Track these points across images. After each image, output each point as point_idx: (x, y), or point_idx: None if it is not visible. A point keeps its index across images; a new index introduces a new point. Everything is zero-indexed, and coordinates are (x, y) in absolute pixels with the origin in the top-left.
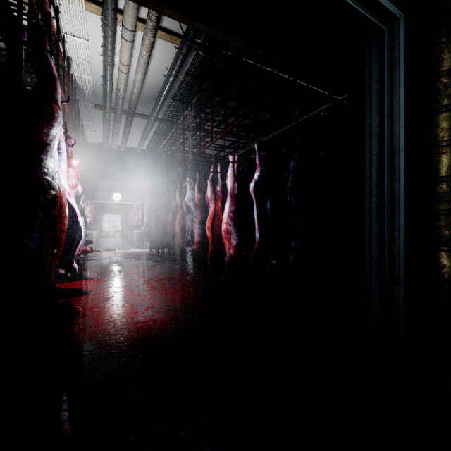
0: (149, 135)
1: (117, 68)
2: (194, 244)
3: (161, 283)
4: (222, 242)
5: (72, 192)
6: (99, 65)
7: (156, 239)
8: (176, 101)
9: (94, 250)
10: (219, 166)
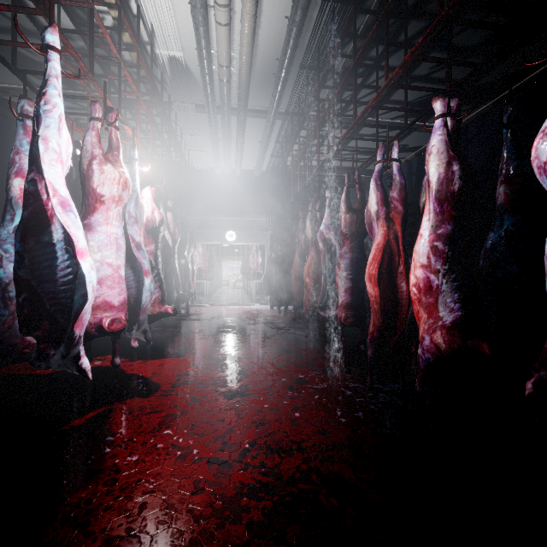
0: (270, 147)
1: (214, 26)
2: (337, 306)
3: (278, 383)
4: (402, 310)
5: (113, 211)
6: (190, 26)
7: (279, 294)
8: (306, 71)
9: (205, 305)
10: (396, 146)
